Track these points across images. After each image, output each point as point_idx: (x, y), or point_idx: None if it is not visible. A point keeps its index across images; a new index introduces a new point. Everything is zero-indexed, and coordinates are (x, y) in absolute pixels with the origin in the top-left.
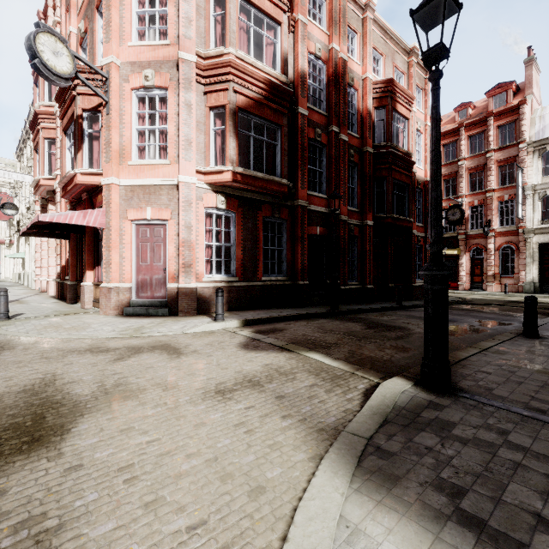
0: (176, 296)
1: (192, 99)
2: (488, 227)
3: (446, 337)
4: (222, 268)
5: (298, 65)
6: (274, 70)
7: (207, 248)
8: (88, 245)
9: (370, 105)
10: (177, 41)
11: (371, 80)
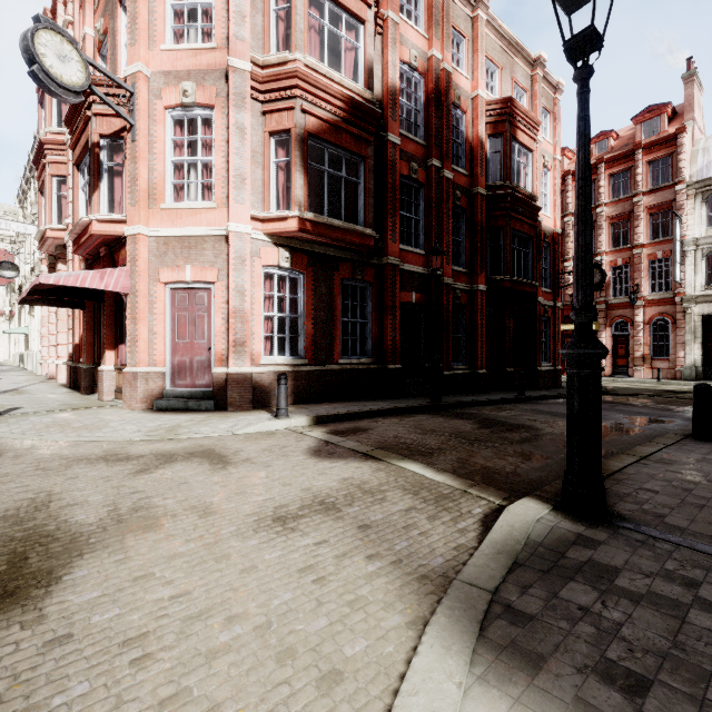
0: (224, 384)
1: (246, 120)
2: (636, 294)
3: (599, 442)
4: (286, 346)
5: (388, 78)
6: (355, 84)
7: (266, 320)
8: (108, 317)
9: (482, 133)
10: (225, 44)
11: (483, 99)
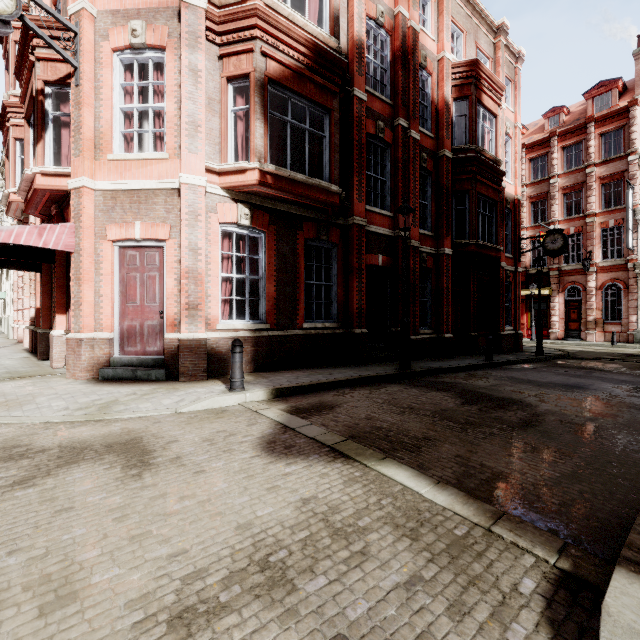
0: (177, 351)
1: (200, 62)
2: (589, 261)
3: None
4: (246, 310)
5: (354, 30)
6: (320, 29)
7: (224, 282)
8: (59, 279)
9: (448, 95)
10: None
11: (449, 61)
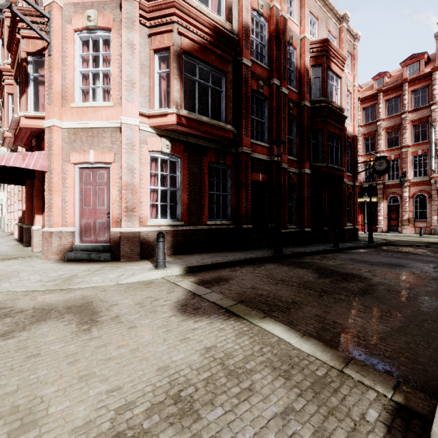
0: (119, 240)
1: (135, 39)
2: (404, 178)
3: None
4: (168, 212)
5: (242, 18)
6: (218, 16)
7: (152, 192)
8: (37, 190)
9: (307, 63)
10: None
11: (308, 39)
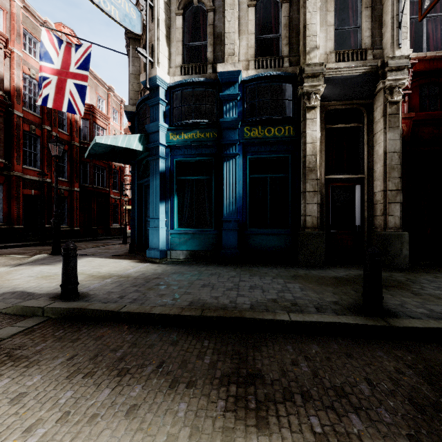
0: None
1: None
2: None
3: (59, 239)
4: None
5: (14, 82)
6: None
7: None
8: None
9: (77, 117)
10: None
11: None
